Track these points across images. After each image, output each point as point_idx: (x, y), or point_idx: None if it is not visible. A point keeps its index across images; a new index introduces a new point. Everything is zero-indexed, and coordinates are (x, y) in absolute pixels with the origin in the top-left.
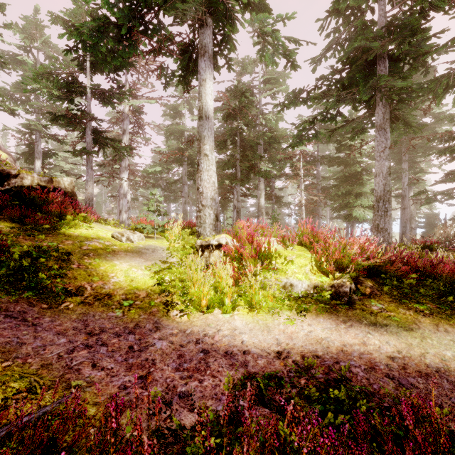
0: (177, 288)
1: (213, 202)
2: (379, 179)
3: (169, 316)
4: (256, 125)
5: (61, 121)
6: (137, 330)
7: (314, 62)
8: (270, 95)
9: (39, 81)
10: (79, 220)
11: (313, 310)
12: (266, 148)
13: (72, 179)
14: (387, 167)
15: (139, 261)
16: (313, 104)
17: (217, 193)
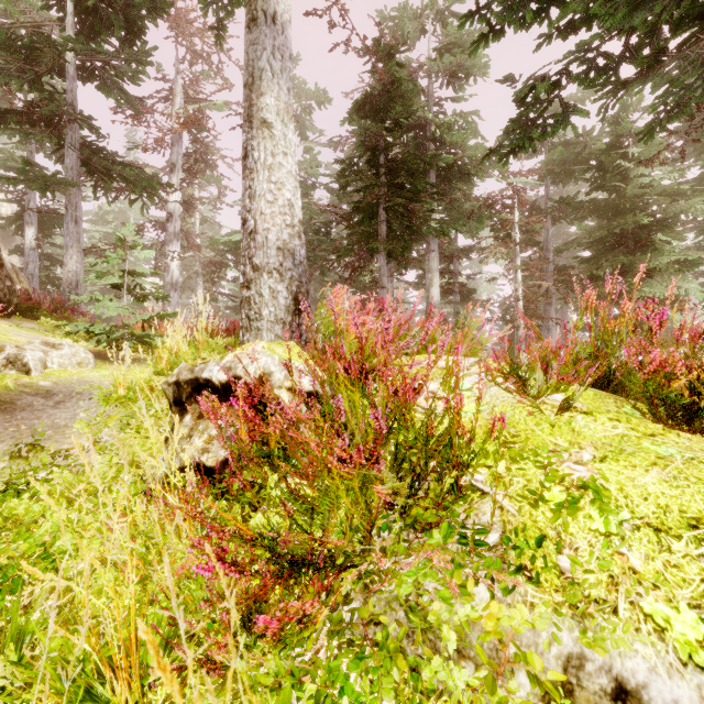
0: None
1: (287, 259)
2: None
3: None
4: (423, 150)
5: None
6: None
7: None
8: (451, 81)
9: None
10: None
11: None
12: (444, 189)
13: None
14: None
15: None
16: (571, 5)
17: (300, 237)
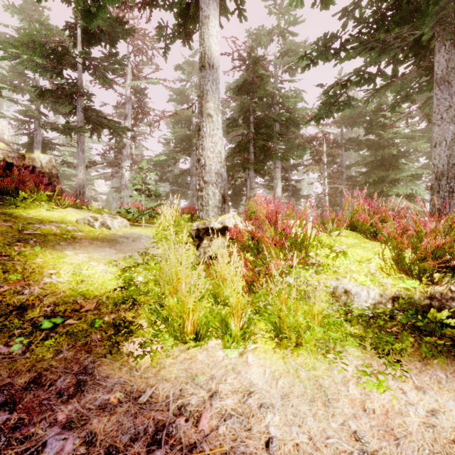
0: (150, 295)
1: (219, 178)
2: (441, 149)
3: (120, 352)
4: (271, 108)
5: (63, 110)
6: (26, 397)
7: (345, 14)
8: (288, 71)
9: (17, 45)
10: (40, 200)
11: (408, 346)
12: (283, 131)
13: (52, 157)
14: (453, 132)
15: (107, 253)
16: (350, 54)
17: (224, 167)
